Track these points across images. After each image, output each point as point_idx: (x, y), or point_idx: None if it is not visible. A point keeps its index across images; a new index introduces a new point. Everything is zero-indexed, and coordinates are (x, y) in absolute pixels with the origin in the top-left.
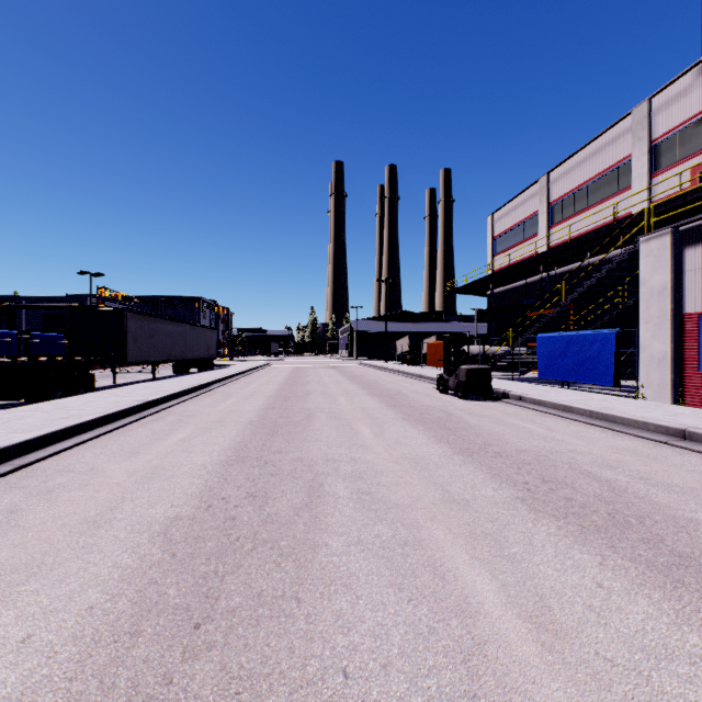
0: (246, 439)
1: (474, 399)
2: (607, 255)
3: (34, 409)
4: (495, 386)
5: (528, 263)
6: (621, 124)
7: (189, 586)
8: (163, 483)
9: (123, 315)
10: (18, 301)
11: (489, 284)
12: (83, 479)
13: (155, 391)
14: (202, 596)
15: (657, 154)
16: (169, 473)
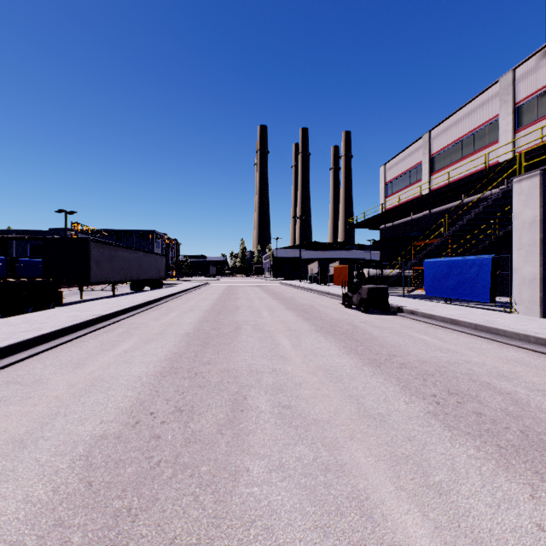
0: (181, 350)
1: (374, 313)
2: (483, 194)
3: (3, 323)
4: (390, 302)
5: (414, 203)
6: (490, 90)
7: (96, 529)
8: (99, 396)
9: (87, 244)
10: (9, 233)
11: (382, 220)
12: (26, 392)
13: (110, 306)
14: (108, 544)
15: (520, 114)
16: (106, 385)
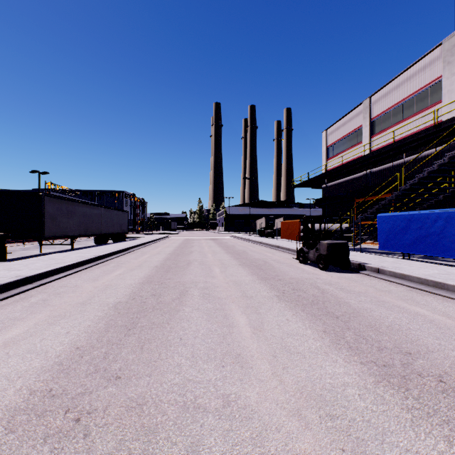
0: (90, 340)
1: (333, 270)
2: (449, 143)
3: None
4: None
5: (357, 162)
6: (432, 54)
7: None
8: None
9: (41, 198)
10: None
11: (324, 179)
12: None
13: (51, 263)
14: None
15: None
16: None
